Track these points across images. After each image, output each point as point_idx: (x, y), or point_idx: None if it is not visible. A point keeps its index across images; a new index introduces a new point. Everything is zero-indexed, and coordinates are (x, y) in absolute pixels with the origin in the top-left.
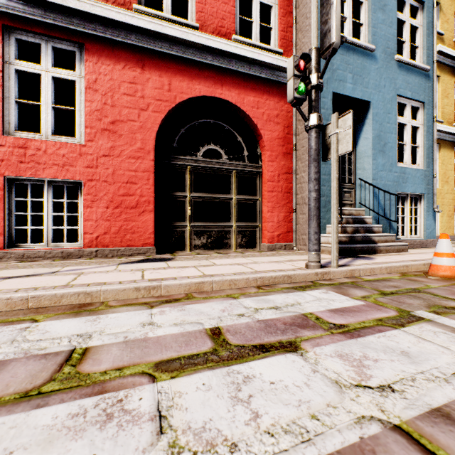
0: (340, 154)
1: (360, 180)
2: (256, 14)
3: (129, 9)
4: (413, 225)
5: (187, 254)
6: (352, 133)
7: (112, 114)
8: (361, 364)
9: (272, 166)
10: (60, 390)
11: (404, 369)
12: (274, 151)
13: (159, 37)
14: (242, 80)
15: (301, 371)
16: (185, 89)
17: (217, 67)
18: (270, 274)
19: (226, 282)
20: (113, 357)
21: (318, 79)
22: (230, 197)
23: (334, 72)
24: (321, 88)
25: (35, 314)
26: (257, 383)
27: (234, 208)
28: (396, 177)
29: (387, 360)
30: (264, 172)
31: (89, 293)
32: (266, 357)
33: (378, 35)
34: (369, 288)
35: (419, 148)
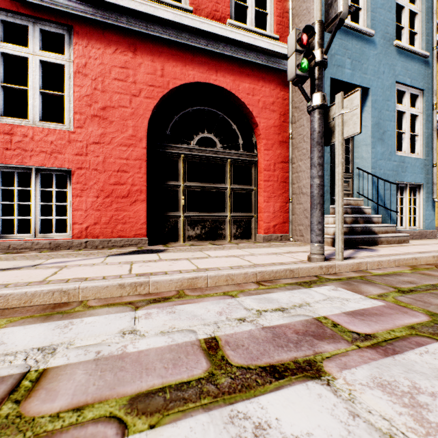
0: (346, 137)
1: (358, 169)
2: None
3: None
4: (412, 216)
5: (180, 246)
6: (361, 113)
7: (103, 100)
8: (415, 401)
9: (268, 155)
10: None
11: None
12: (270, 139)
13: (151, 20)
14: (237, 66)
15: (335, 415)
16: (178, 75)
17: (211, 52)
18: (271, 268)
19: (222, 277)
20: (74, 387)
21: (322, 55)
22: (225, 187)
23: (332, 57)
24: (325, 65)
25: None
26: None
27: (229, 198)
28: (395, 166)
29: None
30: (259, 161)
31: (65, 291)
32: (281, 387)
33: (377, 19)
34: (382, 284)
35: (418, 136)
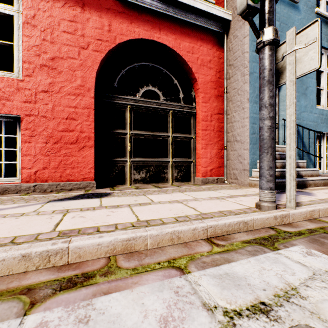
0: (299, 75)
1: (283, 120)
2: None
3: None
4: None
5: (126, 188)
6: (320, 45)
7: (51, 51)
8: None
9: (205, 107)
10: None
11: None
12: (207, 93)
13: None
14: (178, 26)
15: None
16: (124, 31)
17: (155, 12)
18: (223, 221)
19: (166, 236)
20: None
21: None
22: (167, 135)
23: None
24: None
25: None
26: None
27: (171, 145)
28: (315, 118)
29: None
30: (197, 112)
31: None
32: None
33: None
34: None
35: None
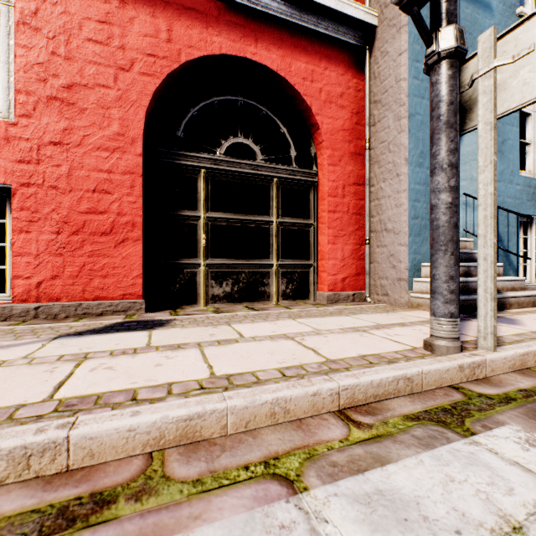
0: (502, 113)
1: (464, 196)
2: None
3: None
4: None
5: (198, 312)
6: None
7: (67, 73)
8: None
9: (334, 173)
10: None
11: None
12: (337, 149)
13: None
14: (287, 35)
15: None
16: (195, 42)
17: (248, 9)
18: (368, 378)
19: (263, 408)
20: None
21: None
22: (269, 221)
23: None
24: None
25: None
26: None
27: (276, 237)
28: (518, 191)
29: None
30: (321, 182)
31: None
32: None
33: None
34: None
35: None
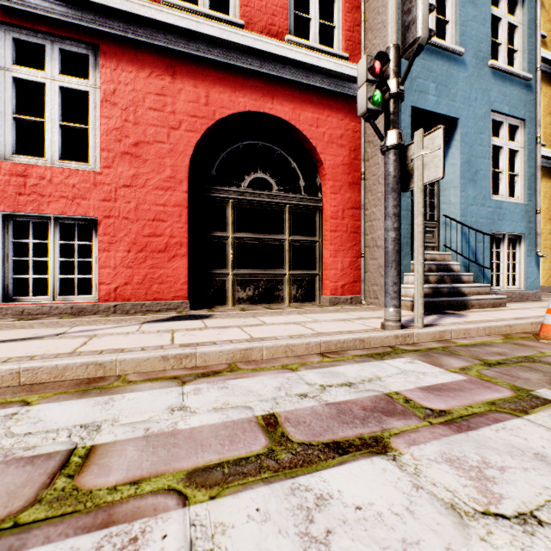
0: (427, 182)
1: (444, 216)
2: (315, 9)
3: (156, 2)
4: (511, 273)
5: (229, 310)
6: (443, 154)
7: (135, 134)
8: (482, 475)
9: (335, 200)
10: (46, 520)
11: (546, 484)
12: (338, 180)
13: (194, 37)
14: (297, 92)
15: (398, 487)
16: (226, 103)
17: (266, 75)
18: (337, 338)
19: (280, 348)
20: (128, 463)
21: (399, 85)
22: (283, 239)
23: (413, 82)
24: (402, 97)
25: (27, 393)
26: (336, 508)
27: (288, 252)
28: (490, 213)
29: (518, 468)
30: (324, 207)
31: (101, 363)
32: (344, 462)
33: (468, 35)
34: (467, 356)
35: (518, 176)
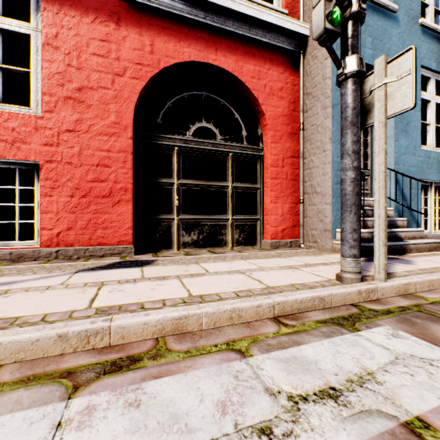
0: (390, 115)
1: None
2: None
3: None
4: (437, 218)
5: (173, 255)
6: (415, 79)
7: (78, 79)
8: None
9: (276, 148)
10: None
11: None
12: (278, 130)
13: None
14: (240, 45)
15: None
16: (171, 52)
17: (210, 26)
18: (294, 297)
19: (225, 314)
20: None
21: (360, 3)
22: (226, 185)
23: None
24: (363, 18)
25: None
26: None
27: (231, 198)
28: (420, 162)
29: None
30: (265, 156)
31: None
32: None
33: None
34: None
35: None
